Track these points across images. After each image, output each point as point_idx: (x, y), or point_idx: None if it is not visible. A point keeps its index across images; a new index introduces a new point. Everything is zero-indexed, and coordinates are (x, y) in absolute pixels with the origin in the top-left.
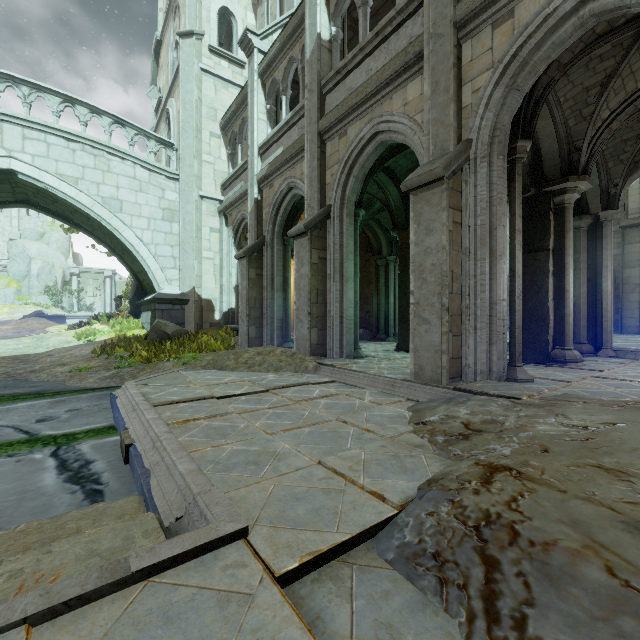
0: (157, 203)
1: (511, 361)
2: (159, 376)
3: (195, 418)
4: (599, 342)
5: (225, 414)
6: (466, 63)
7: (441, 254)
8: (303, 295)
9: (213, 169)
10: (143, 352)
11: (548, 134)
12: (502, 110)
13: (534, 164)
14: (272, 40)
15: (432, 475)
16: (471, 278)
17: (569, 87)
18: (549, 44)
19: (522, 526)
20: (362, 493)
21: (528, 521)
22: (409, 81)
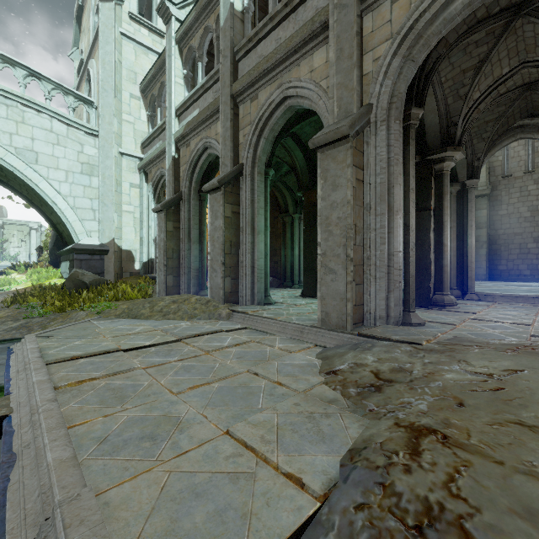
0: (75, 157)
1: (406, 307)
2: (67, 327)
3: (92, 377)
4: (465, 288)
5: (129, 370)
6: (367, 34)
7: (346, 208)
8: (217, 246)
9: (133, 128)
10: (56, 301)
11: (431, 109)
12: (399, 79)
13: (419, 136)
14: (189, 11)
15: (352, 442)
16: (372, 231)
17: (449, 68)
18: (441, 20)
19: (473, 524)
20: (276, 476)
21: (477, 514)
22: (315, 49)
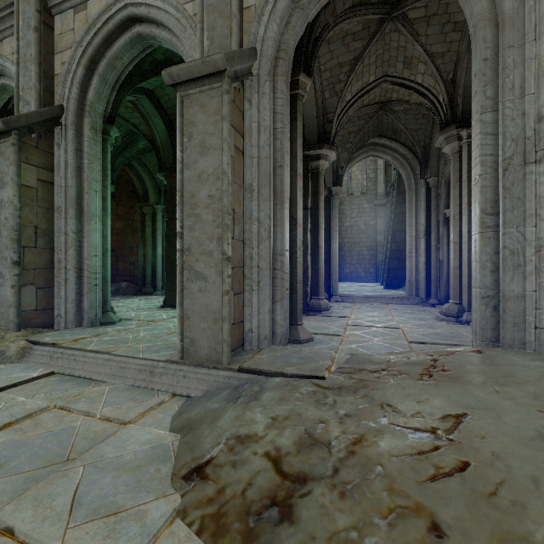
0: None
1: (293, 319)
2: None
3: None
4: (331, 290)
5: None
6: None
7: (221, 182)
8: (5, 234)
9: None
10: None
11: (310, 99)
12: (287, 29)
13: None
14: None
15: None
16: (254, 222)
17: (329, 57)
18: None
19: None
20: None
21: None
22: None
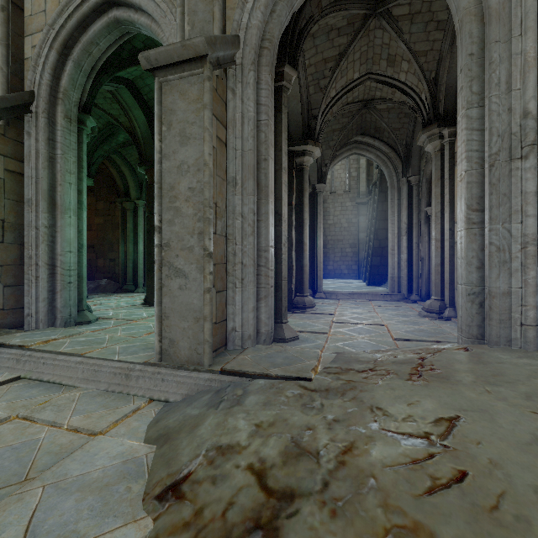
0: None
1: (277, 317)
2: None
3: None
4: (315, 287)
5: None
6: None
7: (203, 174)
8: None
9: None
10: None
11: (294, 95)
12: (272, 18)
13: None
14: None
15: None
16: (238, 217)
17: (314, 51)
18: None
19: None
20: None
21: None
22: None
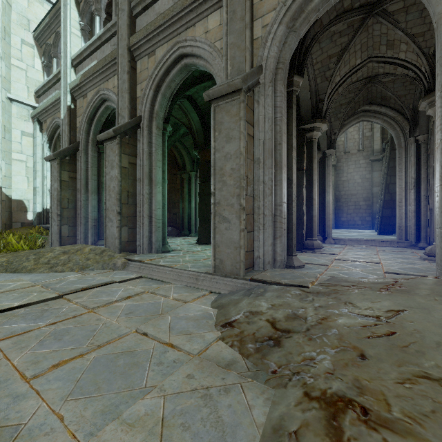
0: None
1: (289, 251)
2: None
3: None
4: (325, 234)
5: None
6: (257, 2)
7: (239, 159)
8: (113, 196)
9: (25, 75)
10: None
11: (304, 86)
12: (284, 47)
13: None
14: None
15: (260, 433)
16: (261, 183)
17: (319, 52)
18: None
19: None
20: None
21: None
22: (210, 12)
